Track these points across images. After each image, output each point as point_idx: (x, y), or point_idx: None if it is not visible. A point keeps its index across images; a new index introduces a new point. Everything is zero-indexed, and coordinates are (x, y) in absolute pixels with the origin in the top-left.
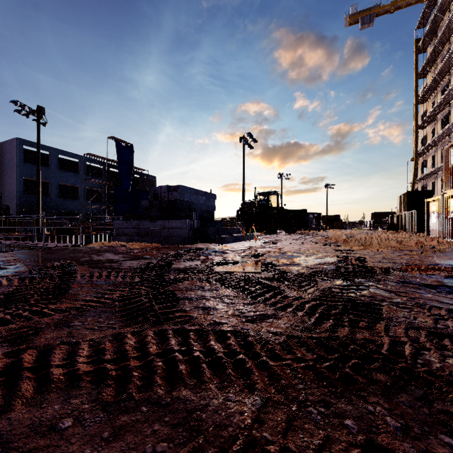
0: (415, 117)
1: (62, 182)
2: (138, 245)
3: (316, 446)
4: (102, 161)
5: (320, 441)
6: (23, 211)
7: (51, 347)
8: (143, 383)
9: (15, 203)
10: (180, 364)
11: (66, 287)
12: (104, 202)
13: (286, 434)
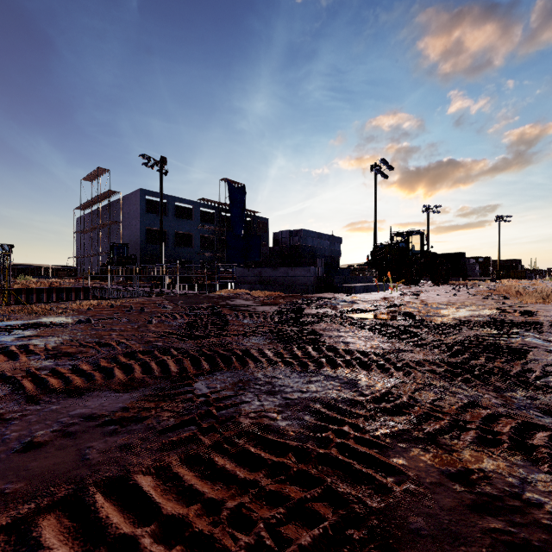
0: None
1: (178, 230)
2: (261, 293)
3: (432, 399)
4: (214, 206)
5: (436, 398)
6: (145, 261)
7: (246, 349)
8: (315, 368)
9: (139, 253)
10: (338, 361)
11: (225, 322)
12: (216, 250)
13: (413, 393)
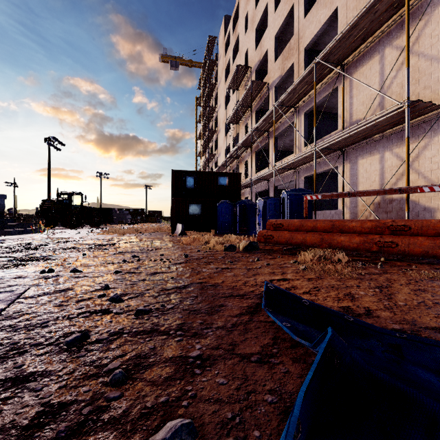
0: (196, 149)
1: None
2: None
3: None
4: None
5: None
6: None
7: None
8: None
9: None
10: None
11: None
12: None
13: None
